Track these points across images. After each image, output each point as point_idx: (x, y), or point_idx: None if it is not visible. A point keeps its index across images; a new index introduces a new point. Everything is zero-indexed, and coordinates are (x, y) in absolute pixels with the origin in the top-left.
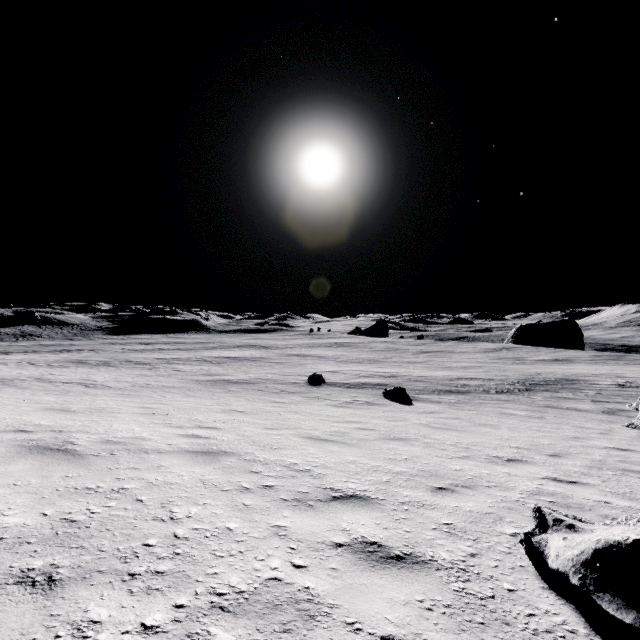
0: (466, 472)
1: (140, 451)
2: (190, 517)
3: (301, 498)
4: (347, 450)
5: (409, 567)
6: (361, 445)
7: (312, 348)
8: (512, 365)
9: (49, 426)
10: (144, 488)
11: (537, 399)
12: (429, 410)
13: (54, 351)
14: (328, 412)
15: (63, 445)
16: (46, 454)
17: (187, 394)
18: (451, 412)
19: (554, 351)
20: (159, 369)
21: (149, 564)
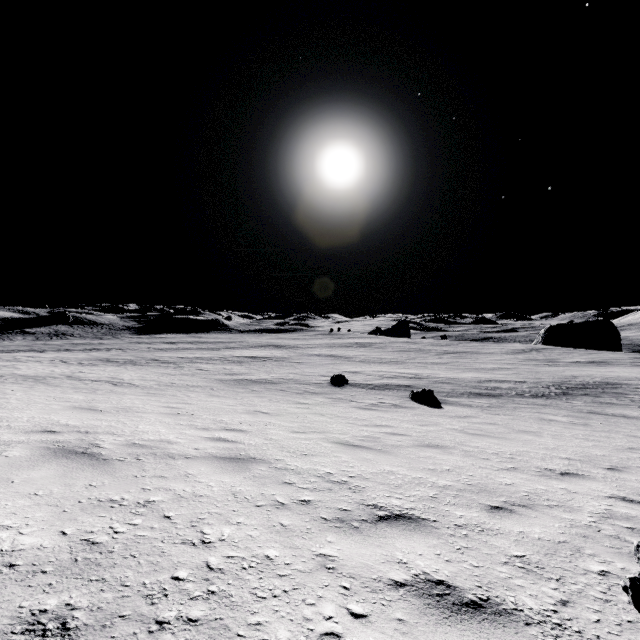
0: (519, 487)
1: (166, 456)
2: (223, 540)
3: (343, 517)
4: (382, 458)
5: (491, 620)
6: (396, 452)
7: (333, 348)
8: (544, 367)
9: (76, 426)
10: (171, 501)
11: (577, 404)
12: (461, 414)
13: (85, 350)
14: (355, 415)
15: (88, 448)
16: (71, 458)
17: (211, 394)
18: (485, 417)
19: (589, 353)
20: (183, 368)
21: (180, 607)
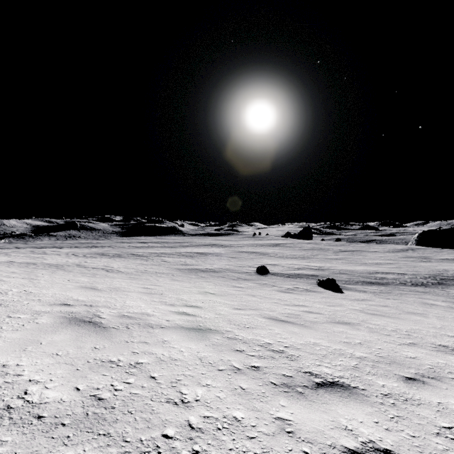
0: (422, 361)
1: (147, 326)
2: (198, 401)
3: (288, 383)
4: (305, 332)
5: None
6: (315, 327)
7: (256, 247)
8: (420, 263)
9: (83, 301)
10: (154, 363)
11: (452, 292)
12: (359, 298)
13: (87, 247)
14: (277, 296)
15: (92, 318)
16: (81, 325)
17: (172, 278)
18: (378, 300)
19: None
20: (152, 260)
21: None
